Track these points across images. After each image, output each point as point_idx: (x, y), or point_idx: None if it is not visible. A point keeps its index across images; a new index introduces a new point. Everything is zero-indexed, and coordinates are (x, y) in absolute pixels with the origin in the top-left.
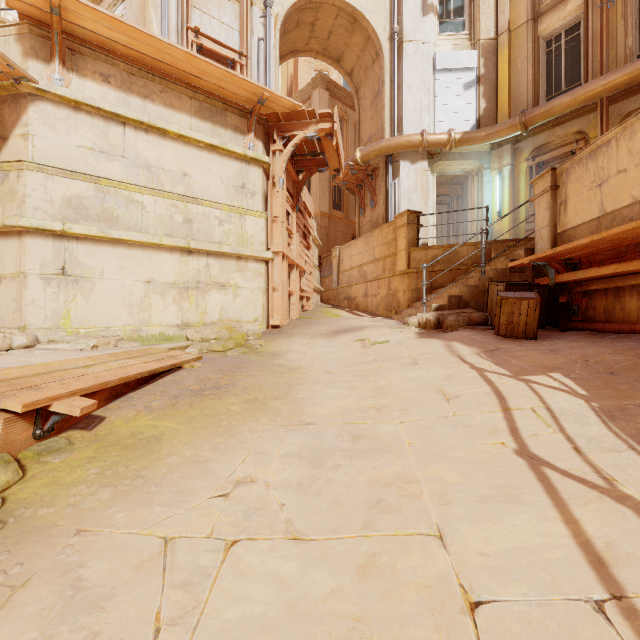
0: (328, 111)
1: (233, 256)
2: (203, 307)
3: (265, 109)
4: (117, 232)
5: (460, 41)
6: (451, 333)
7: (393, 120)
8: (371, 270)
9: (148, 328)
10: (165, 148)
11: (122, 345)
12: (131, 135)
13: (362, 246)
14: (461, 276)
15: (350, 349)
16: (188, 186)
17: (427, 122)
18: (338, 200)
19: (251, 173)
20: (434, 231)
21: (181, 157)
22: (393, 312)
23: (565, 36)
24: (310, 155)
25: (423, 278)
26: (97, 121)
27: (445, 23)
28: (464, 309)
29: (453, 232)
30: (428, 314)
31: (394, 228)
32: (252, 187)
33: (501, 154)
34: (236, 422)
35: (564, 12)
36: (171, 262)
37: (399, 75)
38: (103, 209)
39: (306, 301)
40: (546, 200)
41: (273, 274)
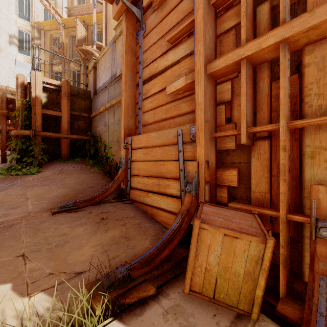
0: None
1: None
2: None
3: None
4: None
5: (27, 59)
6: None
7: None
8: None
9: None
10: None
11: None
12: None
13: None
14: None
15: None
16: None
17: (12, 82)
18: None
19: None
20: None
21: None
22: None
23: (60, 74)
24: None
25: None
26: None
27: (22, 50)
28: None
29: None
30: None
31: None
32: None
33: None
34: None
35: (58, 67)
36: None
37: None
38: None
39: None
40: None
41: None
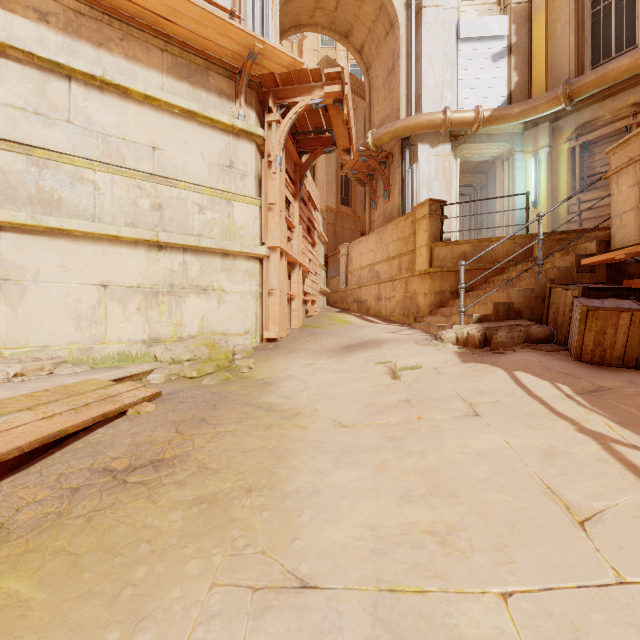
0: (337, 70)
1: (217, 252)
2: (178, 317)
3: (258, 68)
4: (56, 219)
5: (487, 6)
6: (509, 356)
7: (410, 98)
8: (384, 270)
9: (102, 346)
10: (127, 113)
11: (59, 371)
12: (79, 93)
13: (374, 242)
14: (497, 276)
15: (368, 377)
16: (158, 163)
17: (449, 99)
18: (346, 195)
19: (241, 149)
20: (457, 225)
21: (149, 125)
22: (411, 318)
23: None
24: (315, 133)
25: (461, 279)
26: (30, 72)
27: None
28: (518, 320)
29: (476, 227)
30: (469, 327)
31: (413, 220)
32: (242, 167)
33: (537, 134)
34: (159, 574)
35: None
36: (134, 260)
37: (417, 46)
38: (38, 189)
39: (311, 305)
40: (632, 174)
41: (269, 275)
